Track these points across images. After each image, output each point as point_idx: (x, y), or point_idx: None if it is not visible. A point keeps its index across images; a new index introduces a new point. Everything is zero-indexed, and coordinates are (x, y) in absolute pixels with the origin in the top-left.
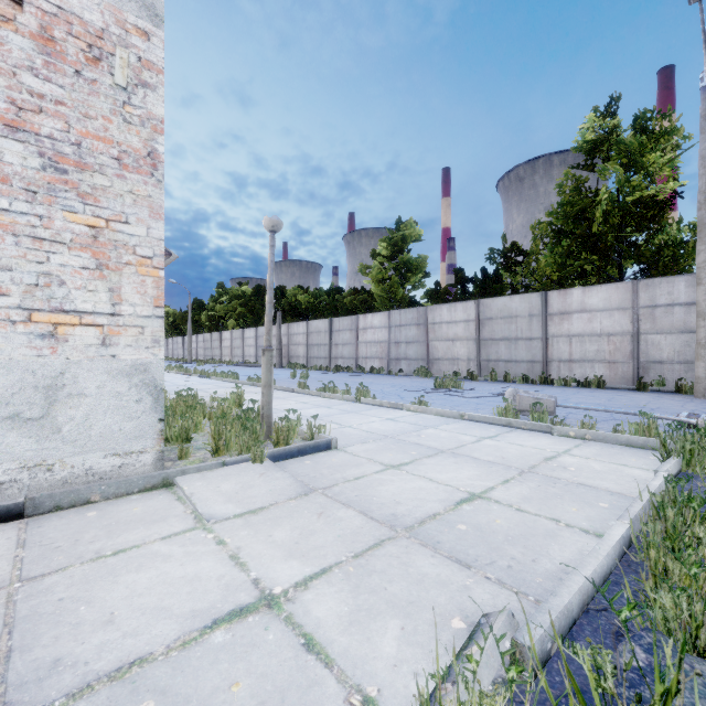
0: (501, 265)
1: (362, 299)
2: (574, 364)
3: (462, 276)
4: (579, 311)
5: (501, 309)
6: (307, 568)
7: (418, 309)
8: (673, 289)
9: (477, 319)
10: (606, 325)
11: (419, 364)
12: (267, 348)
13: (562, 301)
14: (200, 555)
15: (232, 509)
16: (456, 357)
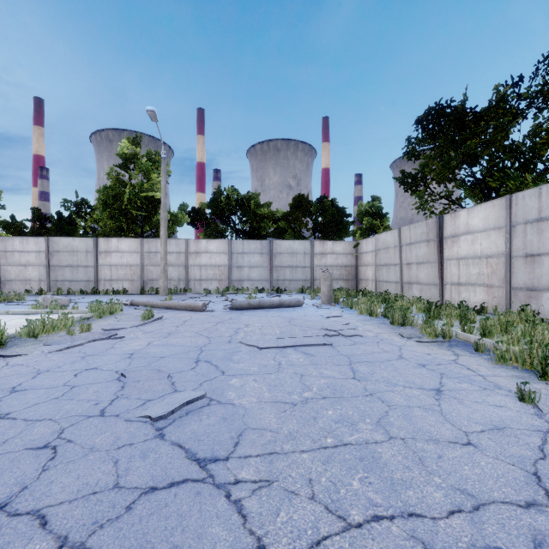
0: (73, 212)
1: None
2: (113, 282)
3: (40, 214)
4: (116, 251)
5: (66, 245)
6: None
7: None
8: (158, 245)
9: (47, 251)
10: (129, 260)
11: None
12: None
13: (106, 245)
14: None
15: None
16: (28, 279)
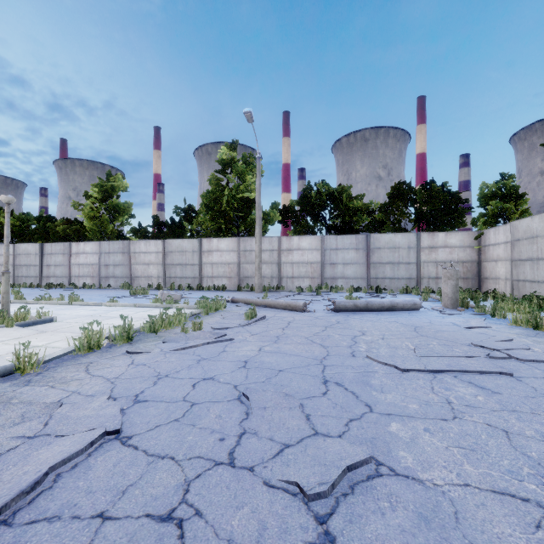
0: (182, 217)
1: (75, 229)
2: (214, 279)
3: (158, 221)
4: (216, 251)
5: (178, 246)
6: (50, 342)
7: (123, 242)
8: (252, 243)
9: (163, 251)
10: (227, 259)
11: (124, 280)
12: (6, 271)
13: (209, 245)
14: (0, 346)
15: (5, 339)
16: (150, 276)
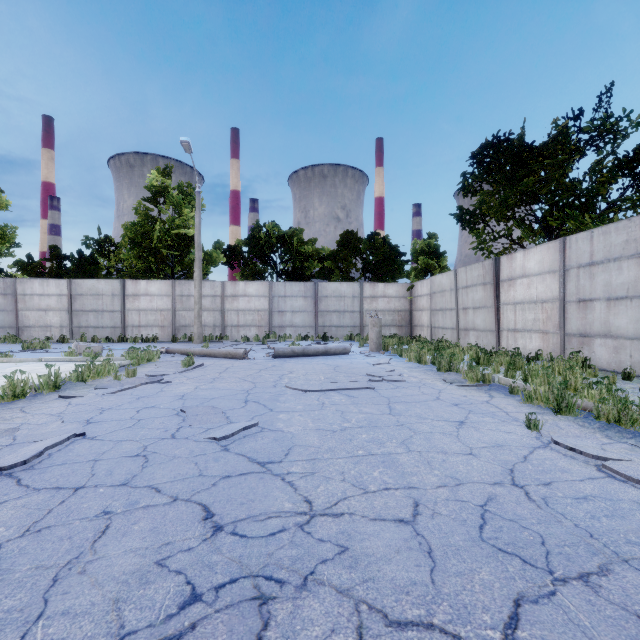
0: (96, 251)
1: None
2: (142, 328)
3: (59, 253)
4: (145, 295)
5: (91, 288)
6: None
7: (5, 280)
8: (191, 287)
9: (69, 294)
10: (160, 305)
11: (7, 332)
12: None
13: (134, 287)
14: None
15: None
16: (49, 325)
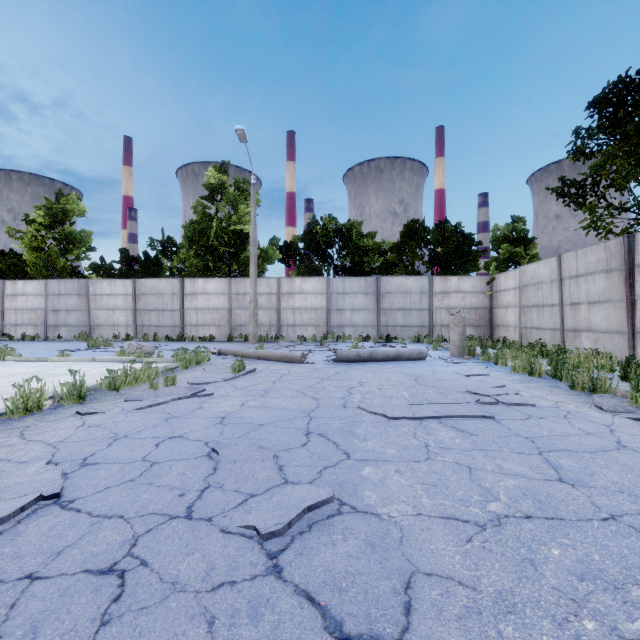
0: (160, 252)
1: (10, 263)
2: (199, 327)
3: (127, 255)
4: (202, 293)
5: (153, 288)
6: None
7: (80, 281)
8: (246, 285)
9: (134, 294)
10: (216, 303)
11: (81, 330)
12: None
13: (192, 286)
14: None
15: None
16: (116, 324)
